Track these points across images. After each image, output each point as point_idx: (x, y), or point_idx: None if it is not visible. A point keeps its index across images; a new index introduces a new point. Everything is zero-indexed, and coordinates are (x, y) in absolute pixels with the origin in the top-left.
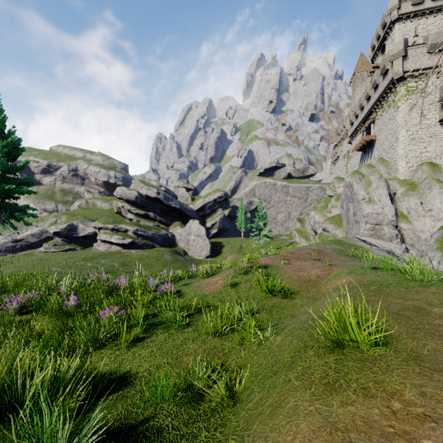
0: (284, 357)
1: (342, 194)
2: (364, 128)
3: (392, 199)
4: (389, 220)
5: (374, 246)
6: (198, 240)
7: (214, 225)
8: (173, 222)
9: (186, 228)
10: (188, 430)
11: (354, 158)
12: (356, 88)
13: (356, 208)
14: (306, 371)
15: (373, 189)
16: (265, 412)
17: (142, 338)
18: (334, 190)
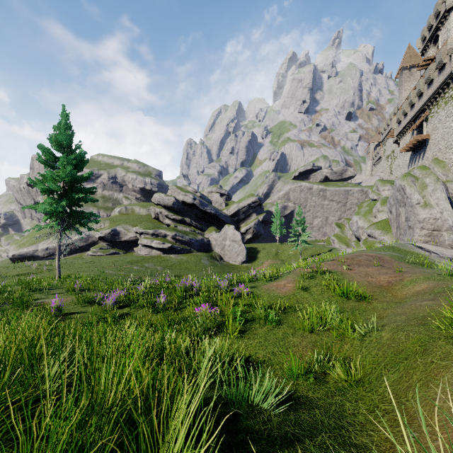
0: (408, 347)
1: (391, 198)
2: (415, 127)
3: (452, 202)
4: (449, 225)
5: (433, 253)
6: (233, 245)
7: (248, 231)
8: (208, 227)
9: (221, 233)
10: (332, 401)
11: (402, 158)
12: (403, 83)
13: (410, 212)
14: (447, 355)
15: (429, 192)
16: (416, 385)
17: (244, 331)
18: (378, 193)
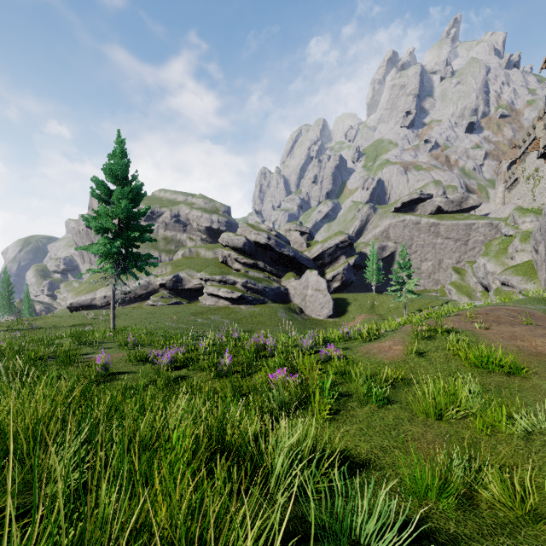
0: None
1: (537, 232)
2: None
3: None
4: None
5: None
6: (317, 295)
7: (335, 277)
8: (285, 273)
9: (302, 280)
10: (492, 545)
11: None
12: None
13: None
14: None
15: None
16: None
17: (336, 410)
18: (516, 226)
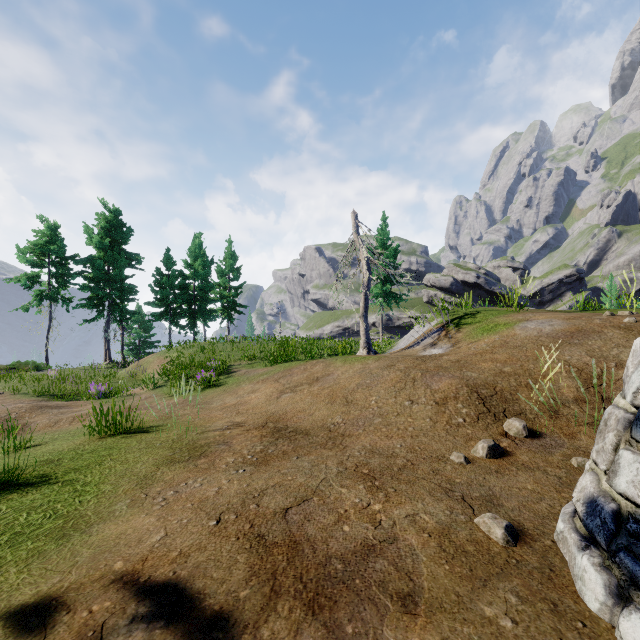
0: None
1: None
2: None
3: None
4: None
5: None
6: None
7: None
8: None
9: None
10: None
11: None
12: None
13: None
14: None
15: None
16: None
17: None
18: None
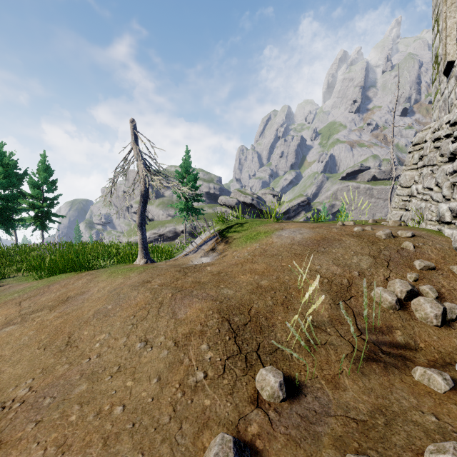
0: None
1: None
2: None
3: None
4: None
5: None
6: None
7: None
8: None
9: None
10: None
11: None
12: None
13: None
14: None
15: None
16: None
17: None
18: None
